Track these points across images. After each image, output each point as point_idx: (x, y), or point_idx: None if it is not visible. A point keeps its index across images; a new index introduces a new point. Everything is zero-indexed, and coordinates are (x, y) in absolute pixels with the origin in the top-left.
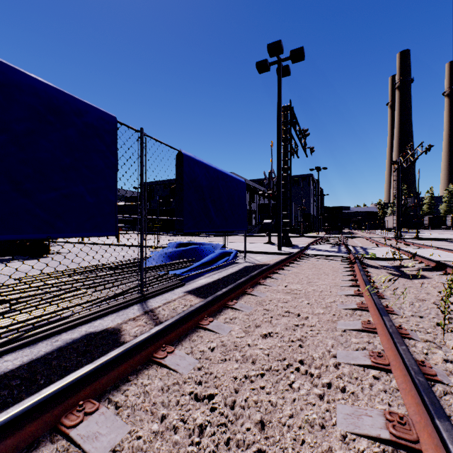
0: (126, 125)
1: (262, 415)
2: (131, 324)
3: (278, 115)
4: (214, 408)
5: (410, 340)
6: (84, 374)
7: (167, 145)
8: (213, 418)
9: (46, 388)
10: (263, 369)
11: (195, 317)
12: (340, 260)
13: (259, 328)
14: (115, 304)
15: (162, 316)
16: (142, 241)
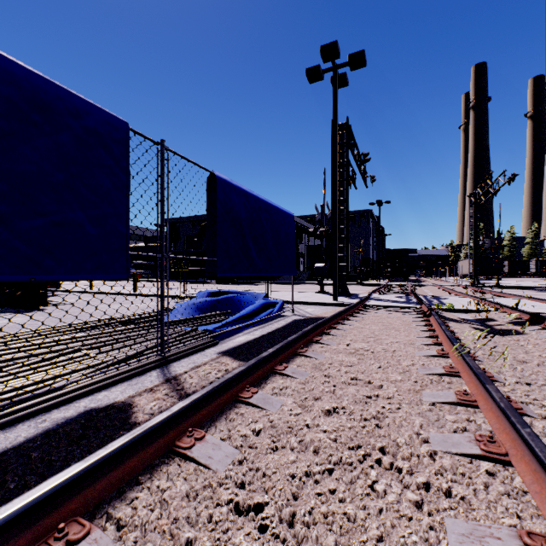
0: (141, 135)
1: (337, 538)
2: (146, 397)
3: (333, 134)
4: (264, 527)
5: (525, 417)
6: (69, 479)
7: (196, 164)
8: (264, 545)
9: (6, 505)
10: (331, 462)
11: (233, 387)
12: (410, 312)
13: (319, 402)
14: (127, 370)
15: (189, 386)
16: (163, 287)
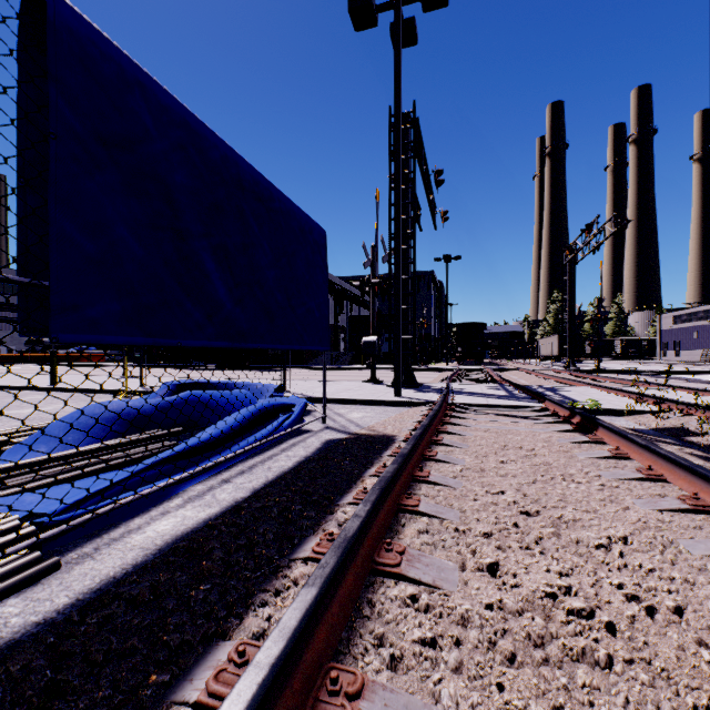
0: None
1: None
2: None
3: (395, 115)
4: None
5: None
6: None
7: None
8: None
9: None
10: None
11: None
12: (534, 416)
13: None
14: None
15: None
16: None
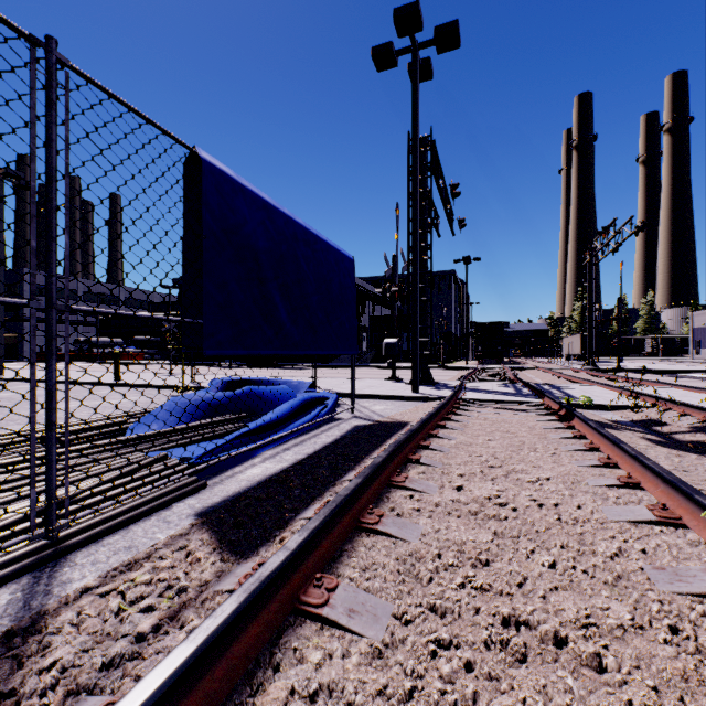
0: None
1: None
2: None
3: (412, 146)
4: None
5: None
6: None
7: (151, 121)
8: None
9: None
10: None
11: None
12: (530, 410)
13: None
14: None
15: (22, 695)
16: (51, 379)
